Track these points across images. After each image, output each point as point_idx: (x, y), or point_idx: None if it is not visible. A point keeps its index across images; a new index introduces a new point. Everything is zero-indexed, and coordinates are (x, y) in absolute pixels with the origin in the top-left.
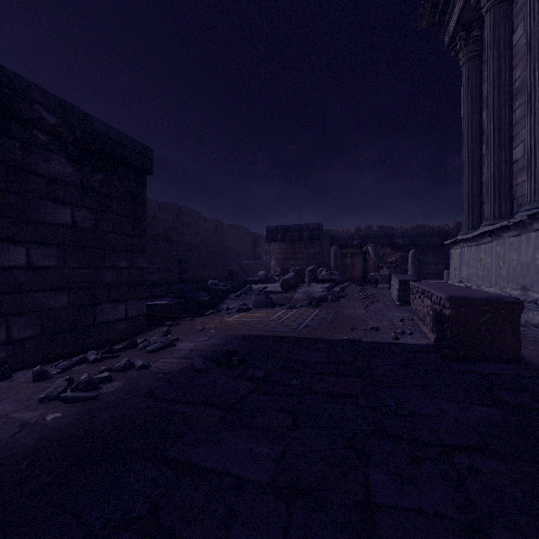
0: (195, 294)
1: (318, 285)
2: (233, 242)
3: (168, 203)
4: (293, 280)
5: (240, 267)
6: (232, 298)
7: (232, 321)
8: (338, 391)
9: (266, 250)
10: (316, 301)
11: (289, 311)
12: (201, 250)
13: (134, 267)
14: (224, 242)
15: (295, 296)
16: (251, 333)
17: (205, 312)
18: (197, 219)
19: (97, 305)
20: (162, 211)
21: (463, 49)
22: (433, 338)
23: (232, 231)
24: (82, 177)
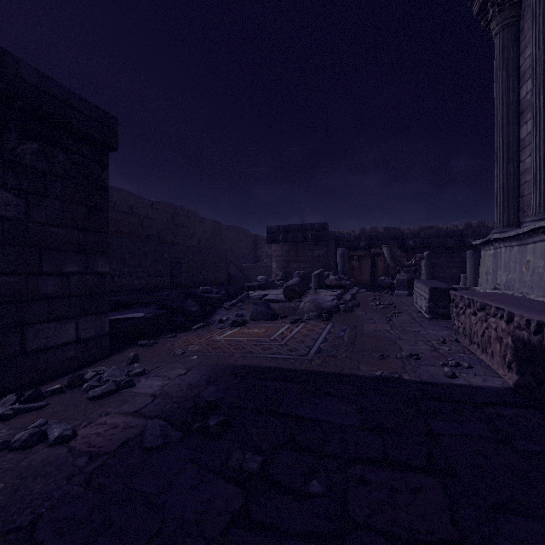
0: (182, 303)
1: (327, 292)
2: (232, 244)
3: (161, 202)
4: (298, 286)
5: (239, 270)
6: (227, 308)
7: (223, 340)
8: (404, 522)
9: (267, 253)
10: (326, 313)
11: (294, 325)
12: (196, 252)
13: (90, 272)
14: (222, 244)
15: (300, 306)
16: (245, 361)
17: (192, 325)
18: (193, 219)
19: (28, 325)
20: (154, 211)
21: (497, 16)
22: (510, 377)
23: (231, 232)
24: (3, 144)
